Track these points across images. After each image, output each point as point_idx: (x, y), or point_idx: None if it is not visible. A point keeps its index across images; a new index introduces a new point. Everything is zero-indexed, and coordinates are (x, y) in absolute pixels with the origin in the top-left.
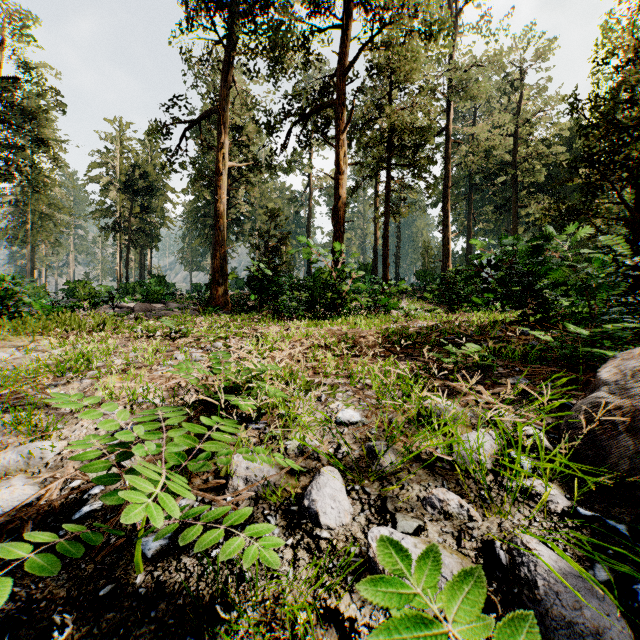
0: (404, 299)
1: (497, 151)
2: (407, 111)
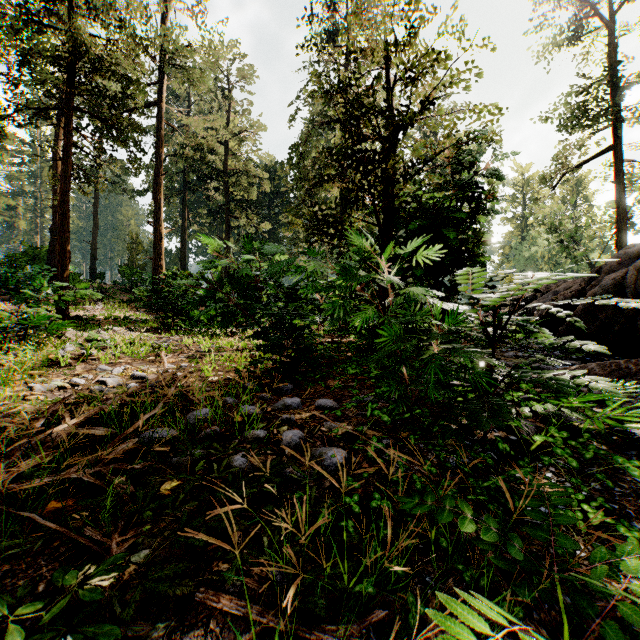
0: (100, 302)
1: (212, 156)
2: (102, 46)
